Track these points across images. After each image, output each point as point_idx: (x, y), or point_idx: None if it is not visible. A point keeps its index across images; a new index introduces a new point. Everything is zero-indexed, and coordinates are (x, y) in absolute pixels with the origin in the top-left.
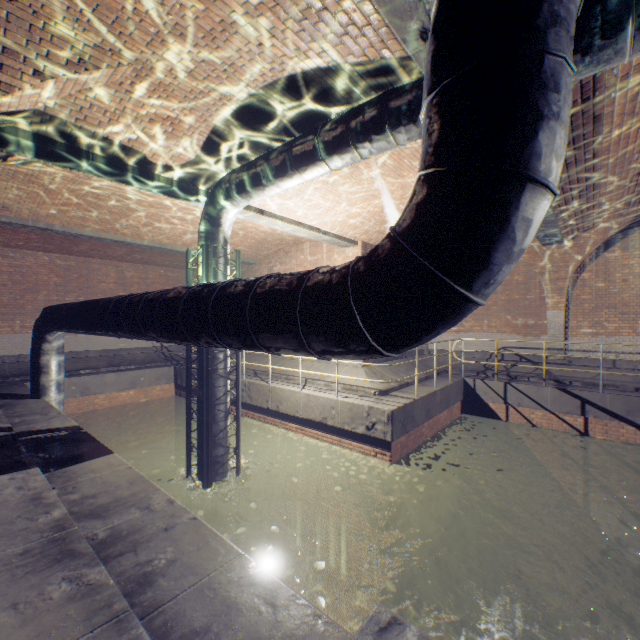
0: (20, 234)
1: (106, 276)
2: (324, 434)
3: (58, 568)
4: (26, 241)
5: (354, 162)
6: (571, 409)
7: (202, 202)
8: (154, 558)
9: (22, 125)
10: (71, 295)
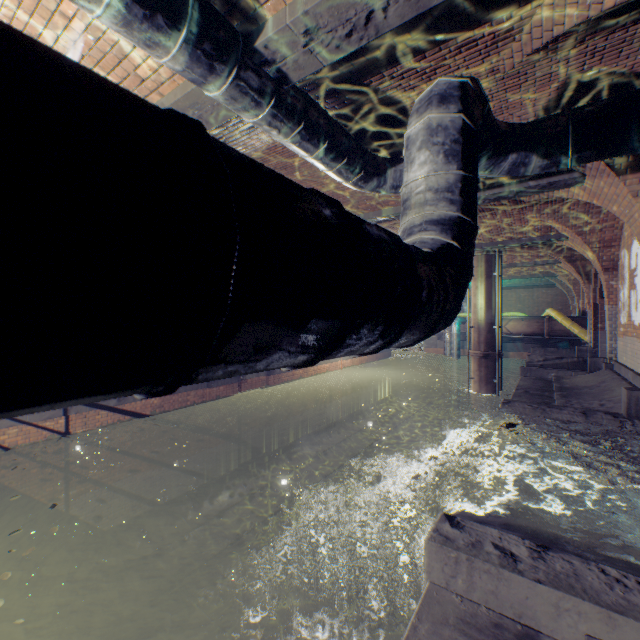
0: None
1: None
2: None
3: None
4: None
5: None
6: (55, 412)
7: None
8: None
9: None
10: None
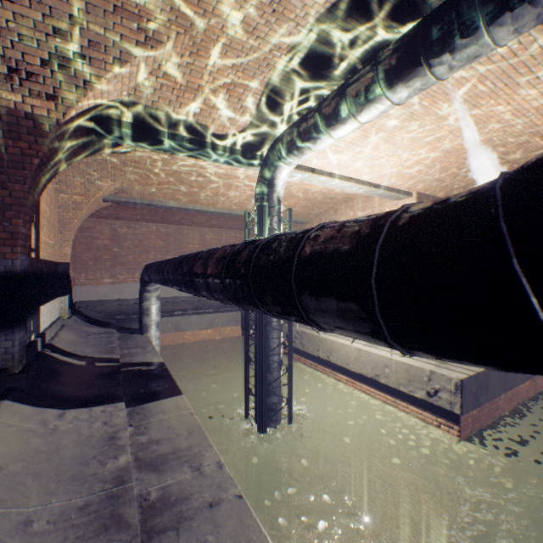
0: (137, 210)
1: (192, 239)
2: (376, 391)
3: (102, 540)
4: (141, 215)
5: (424, 87)
6: None
7: (258, 167)
8: None
9: (115, 115)
10: (170, 254)
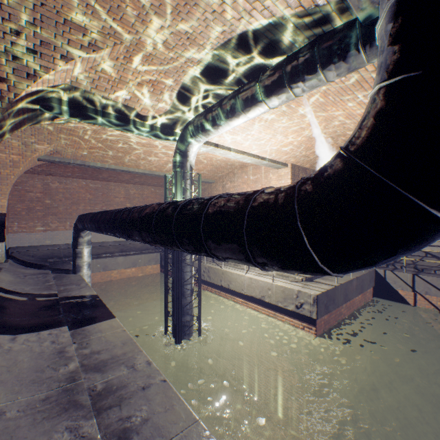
0: (68, 168)
1: (118, 193)
2: (262, 308)
3: (64, 417)
4: (72, 173)
5: (288, 100)
6: None
7: (175, 141)
8: (132, 415)
9: (58, 96)
10: (98, 206)
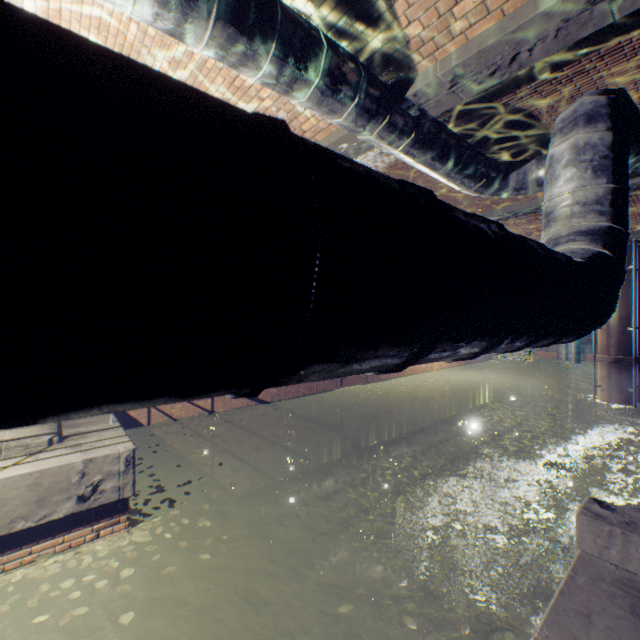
0: None
1: None
2: None
3: None
4: None
5: (289, 93)
6: None
7: None
8: None
9: None
10: None
